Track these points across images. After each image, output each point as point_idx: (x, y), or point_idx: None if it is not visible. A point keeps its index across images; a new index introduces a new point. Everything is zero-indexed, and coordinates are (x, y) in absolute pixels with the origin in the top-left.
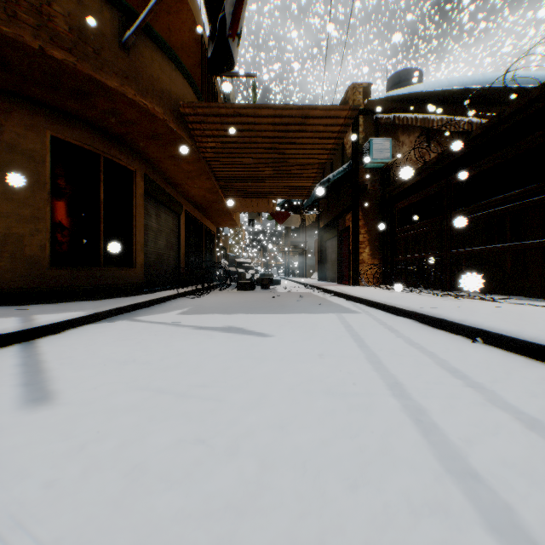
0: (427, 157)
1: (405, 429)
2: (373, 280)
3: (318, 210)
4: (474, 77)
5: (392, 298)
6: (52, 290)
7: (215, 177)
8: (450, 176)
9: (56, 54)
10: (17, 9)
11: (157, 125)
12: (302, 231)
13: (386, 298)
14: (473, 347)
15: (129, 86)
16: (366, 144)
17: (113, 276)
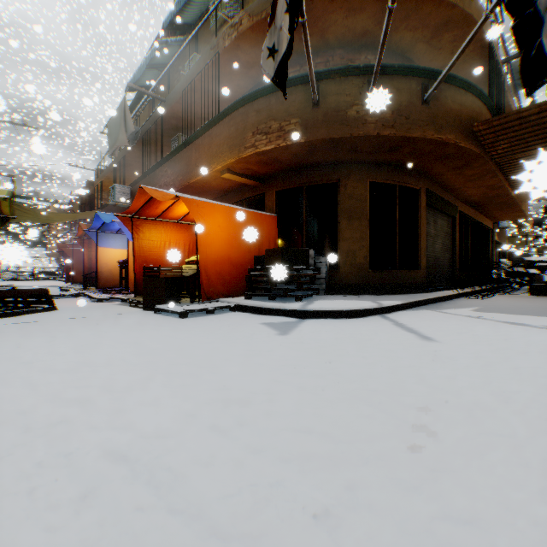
0: None
1: None
2: None
3: None
4: None
5: None
6: (369, 286)
7: (501, 173)
8: None
9: (384, 132)
10: (366, 117)
11: (447, 149)
12: None
13: None
14: None
15: (428, 130)
16: None
17: (405, 276)
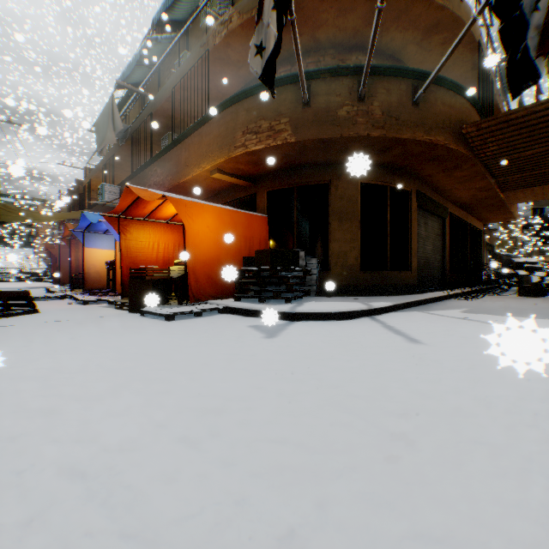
0: None
1: None
2: None
3: None
4: None
5: None
6: (360, 287)
7: (490, 175)
8: None
9: (374, 133)
10: (356, 118)
11: (437, 150)
12: None
13: None
14: None
15: (418, 131)
16: None
17: (396, 278)
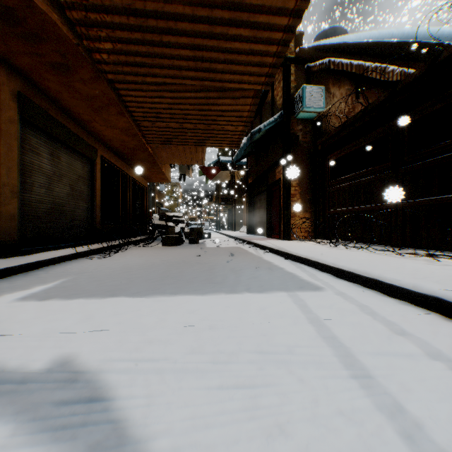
0: (356, 110)
1: None
2: (308, 235)
3: (247, 167)
4: (403, 31)
5: (355, 261)
6: None
7: (129, 112)
8: (402, 116)
9: None
10: None
11: None
12: (231, 188)
13: (348, 262)
14: None
15: None
16: (298, 92)
17: None
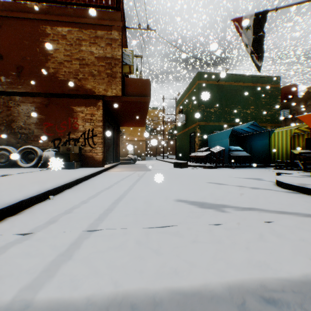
0: None
1: (140, 182)
2: None
3: None
4: None
5: None
6: None
7: None
8: None
9: None
10: None
11: None
12: None
13: None
14: (67, 195)
15: None
16: None
17: None
